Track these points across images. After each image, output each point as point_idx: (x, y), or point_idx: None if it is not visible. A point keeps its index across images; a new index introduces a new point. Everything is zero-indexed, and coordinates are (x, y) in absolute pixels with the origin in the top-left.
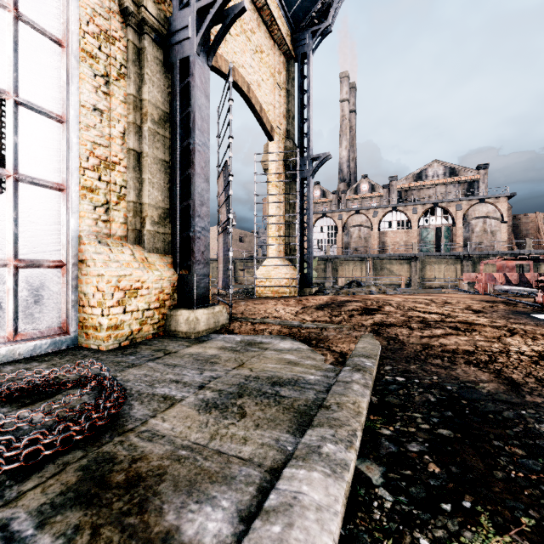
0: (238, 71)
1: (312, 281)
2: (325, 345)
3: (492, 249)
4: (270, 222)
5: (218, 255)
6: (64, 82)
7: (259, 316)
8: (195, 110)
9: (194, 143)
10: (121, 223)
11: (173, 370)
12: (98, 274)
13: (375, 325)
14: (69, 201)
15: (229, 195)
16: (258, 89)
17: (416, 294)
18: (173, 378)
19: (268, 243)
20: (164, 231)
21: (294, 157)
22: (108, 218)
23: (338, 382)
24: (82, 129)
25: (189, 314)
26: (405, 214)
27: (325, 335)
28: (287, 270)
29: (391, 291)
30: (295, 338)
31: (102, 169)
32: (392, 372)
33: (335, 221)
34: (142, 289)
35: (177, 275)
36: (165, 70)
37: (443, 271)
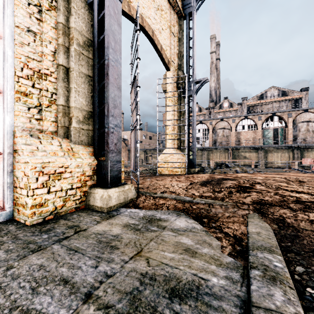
0: (145, 20)
1: (195, 164)
2: (216, 225)
3: (313, 142)
4: (167, 124)
5: (130, 146)
6: (0, 6)
7: (159, 191)
8: (109, 33)
9: (108, 58)
10: (52, 122)
11: (71, 258)
12: (24, 162)
13: (255, 204)
14: (4, 102)
15: (137, 102)
16: (159, 35)
17: (269, 173)
18: (65, 275)
19: (166, 139)
20: (88, 128)
21: (183, 82)
22: (41, 117)
23: (258, 311)
24: (17, 45)
25: (103, 192)
26: (253, 120)
27: (213, 212)
28: (179, 156)
29: (250, 171)
30: (188, 215)
31: (35, 78)
32: (310, 280)
33: (207, 126)
34: (65, 173)
35: (96, 161)
36: (88, 7)
37: (280, 157)
